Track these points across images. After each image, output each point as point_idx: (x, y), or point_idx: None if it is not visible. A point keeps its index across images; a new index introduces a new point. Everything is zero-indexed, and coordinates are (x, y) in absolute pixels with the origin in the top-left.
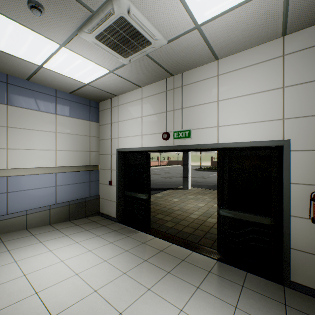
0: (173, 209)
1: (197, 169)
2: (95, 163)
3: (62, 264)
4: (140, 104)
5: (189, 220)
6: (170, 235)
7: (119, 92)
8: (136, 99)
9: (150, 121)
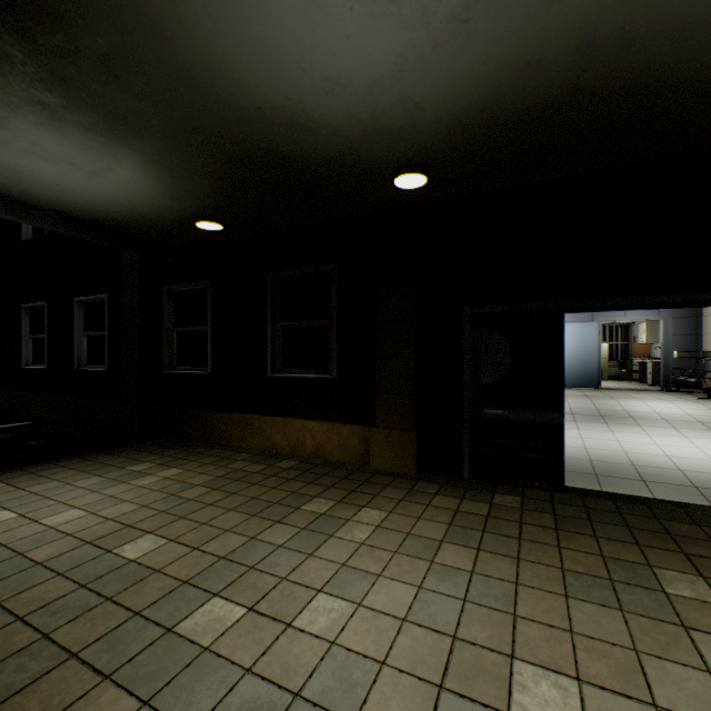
0: None
1: None
2: None
3: (688, 446)
4: None
5: None
6: (697, 512)
7: None
8: None
9: None
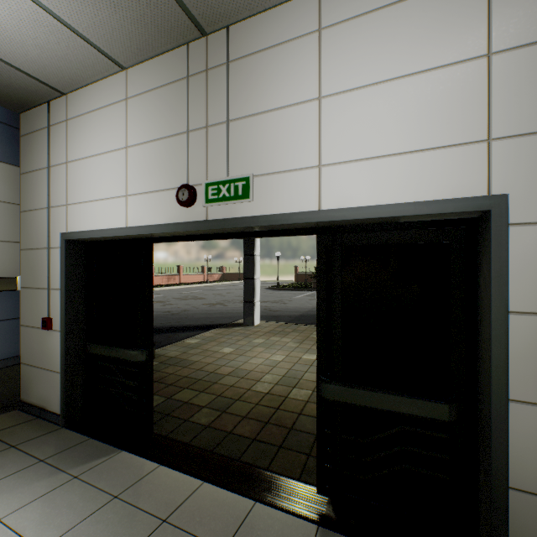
0: (218, 374)
1: (272, 287)
2: (6, 271)
3: None
4: (121, 114)
5: (251, 399)
6: (200, 450)
7: (65, 81)
8: (111, 100)
9: (147, 157)
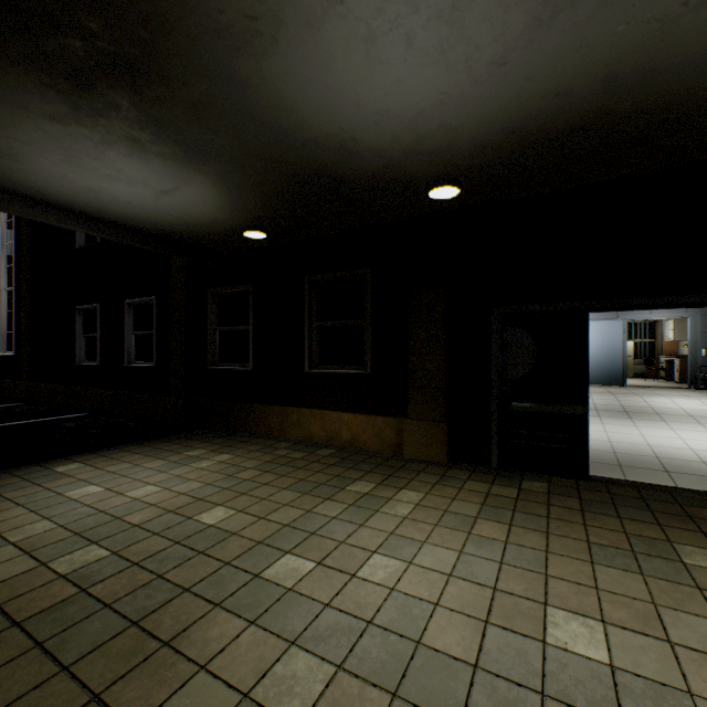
0: None
1: None
2: None
3: None
4: None
5: None
6: None
7: None
8: None
9: None
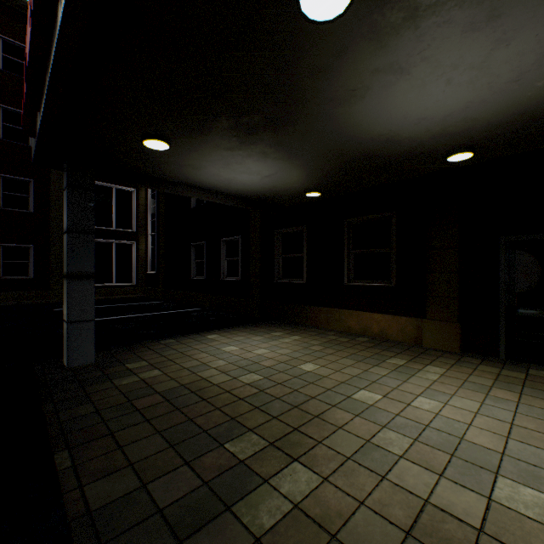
0: None
1: None
2: None
3: None
4: None
5: None
6: None
7: None
8: None
9: None
